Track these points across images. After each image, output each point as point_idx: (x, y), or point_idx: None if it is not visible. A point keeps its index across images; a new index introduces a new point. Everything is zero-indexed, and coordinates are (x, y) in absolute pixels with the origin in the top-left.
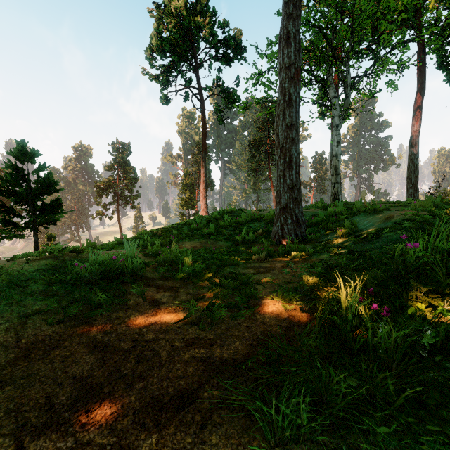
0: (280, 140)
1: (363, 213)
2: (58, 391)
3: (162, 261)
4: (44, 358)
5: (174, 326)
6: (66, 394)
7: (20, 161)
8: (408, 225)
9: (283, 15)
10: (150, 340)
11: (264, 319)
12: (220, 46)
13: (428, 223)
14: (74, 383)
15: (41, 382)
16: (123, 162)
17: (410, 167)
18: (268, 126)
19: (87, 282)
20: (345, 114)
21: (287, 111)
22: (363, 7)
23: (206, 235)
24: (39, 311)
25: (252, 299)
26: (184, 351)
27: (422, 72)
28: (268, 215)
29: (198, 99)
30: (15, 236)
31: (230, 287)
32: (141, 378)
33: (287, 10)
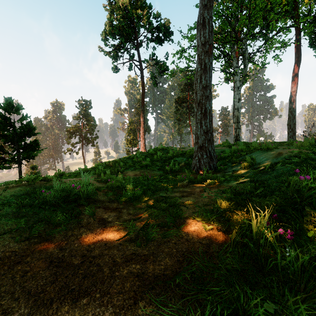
0: (198, 97)
1: (258, 150)
2: (13, 307)
3: (111, 187)
4: (8, 273)
5: (116, 243)
6: (20, 310)
7: (8, 112)
8: (296, 160)
9: (200, 6)
10: (96, 256)
11: (188, 237)
12: (154, 31)
13: (311, 159)
14: (29, 299)
15: (1, 297)
16: (86, 114)
17: (290, 117)
18: (188, 88)
19: (51, 204)
20: (244, 79)
21: (203, 76)
22: (257, 2)
23: (144, 166)
24: (9, 230)
25: (178, 219)
26: (123, 266)
27: (298, 49)
28: (189, 151)
29: (139, 69)
30: (5, 167)
31: (161, 209)
32: (86, 294)
33: (203, 2)
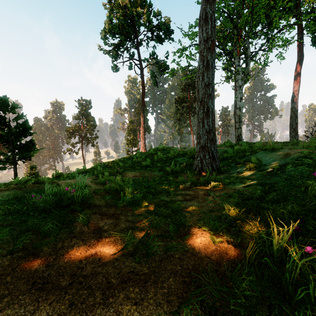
0: (200, 96)
1: (263, 151)
2: None
3: (109, 190)
4: None
5: (111, 258)
6: None
7: (3, 111)
8: (308, 161)
9: (202, 0)
10: (87, 275)
11: (194, 250)
12: (154, 30)
13: None
14: None
15: None
16: (86, 114)
17: (292, 117)
18: (188, 88)
19: (42, 210)
20: (246, 78)
21: (206, 73)
22: None
23: (144, 166)
24: None
25: (182, 227)
26: (119, 290)
27: (300, 48)
28: (190, 152)
29: (139, 68)
30: None
31: (163, 215)
32: None
33: None
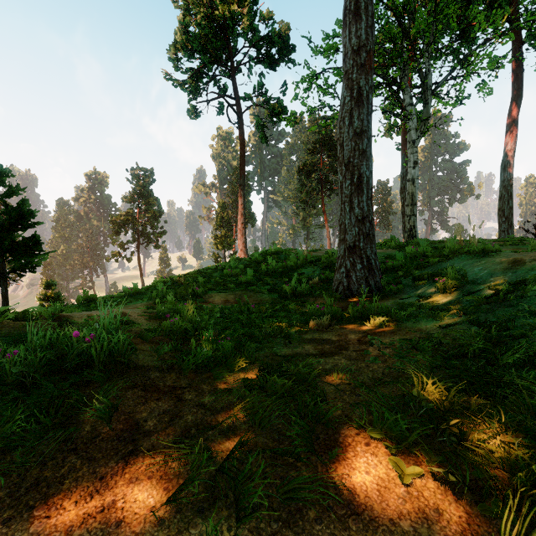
0: (346, 154)
1: (463, 255)
2: None
3: (171, 331)
4: None
5: (149, 519)
6: None
7: None
8: None
9: None
10: None
11: (353, 495)
12: (262, 44)
13: None
14: None
15: None
16: (144, 192)
17: (502, 196)
18: (321, 148)
19: (17, 382)
20: (424, 127)
21: (356, 112)
22: None
23: (243, 284)
24: None
25: (320, 424)
26: None
27: (518, 76)
28: (325, 257)
29: (235, 111)
30: None
31: (278, 393)
32: None
33: None
